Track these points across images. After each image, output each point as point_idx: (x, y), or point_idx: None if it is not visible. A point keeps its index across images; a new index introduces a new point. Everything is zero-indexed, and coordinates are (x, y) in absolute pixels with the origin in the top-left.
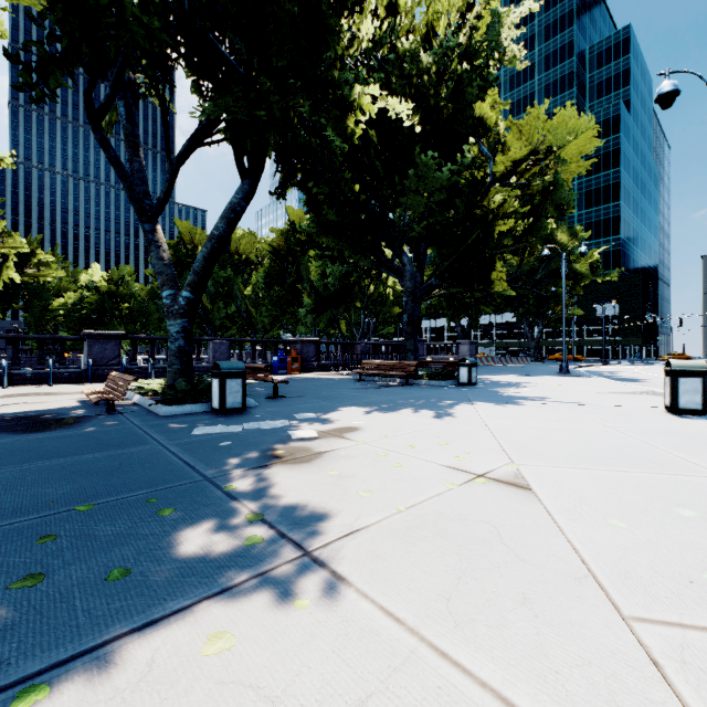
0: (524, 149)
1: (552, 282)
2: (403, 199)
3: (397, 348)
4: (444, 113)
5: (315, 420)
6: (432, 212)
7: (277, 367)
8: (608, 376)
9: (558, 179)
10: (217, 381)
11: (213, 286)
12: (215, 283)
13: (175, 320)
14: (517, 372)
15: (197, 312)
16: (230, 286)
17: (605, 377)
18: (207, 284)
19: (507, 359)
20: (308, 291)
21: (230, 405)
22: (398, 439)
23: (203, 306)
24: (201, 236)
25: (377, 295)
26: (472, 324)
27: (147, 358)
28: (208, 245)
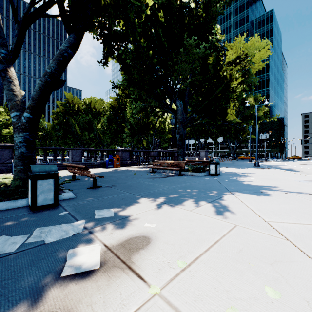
0: (233, 55)
1: (245, 121)
2: (177, 68)
3: (170, 153)
4: (201, 18)
5: (110, 220)
6: (194, 74)
7: (108, 163)
8: (278, 167)
9: (249, 70)
10: (29, 182)
11: (83, 124)
12: (84, 122)
13: (18, 133)
14: (232, 166)
15: (37, 128)
16: (91, 124)
17: (278, 168)
18: (43, 108)
19: (222, 159)
20: (128, 126)
21: (41, 203)
22: (201, 272)
23: (78, 133)
24: (77, 100)
25: (160, 128)
26: (206, 142)
27: (40, 159)
28: (42, 79)
